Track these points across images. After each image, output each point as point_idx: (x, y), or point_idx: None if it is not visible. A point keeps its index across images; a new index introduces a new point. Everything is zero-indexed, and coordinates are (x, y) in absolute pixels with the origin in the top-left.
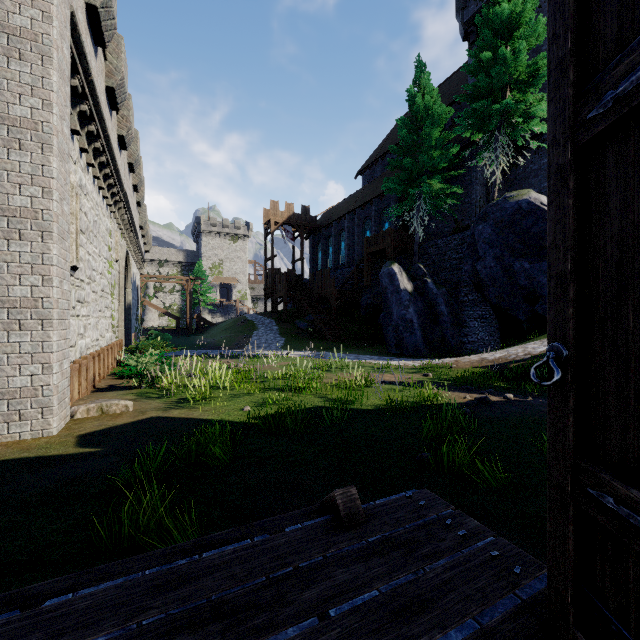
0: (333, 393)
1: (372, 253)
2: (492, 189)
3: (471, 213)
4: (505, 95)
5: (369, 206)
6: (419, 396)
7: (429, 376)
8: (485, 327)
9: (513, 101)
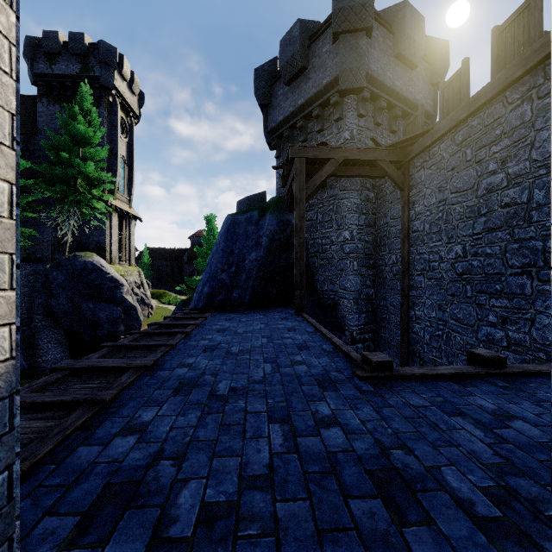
0: None
1: None
2: (65, 244)
3: (43, 249)
4: (76, 180)
5: None
6: None
7: None
8: (58, 347)
9: (82, 186)
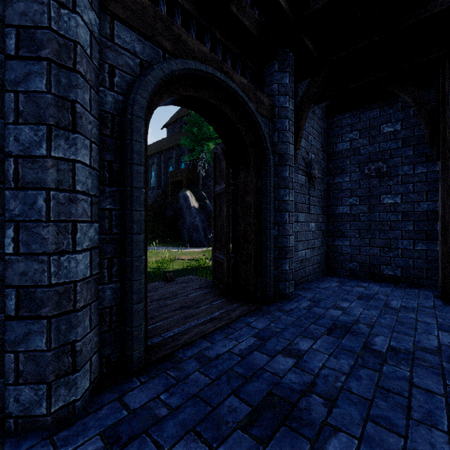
0: (153, 265)
1: (174, 182)
2: None
3: None
4: None
5: (171, 150)
6: (198, 263)
7: (206, 256)
8: None
9: None
